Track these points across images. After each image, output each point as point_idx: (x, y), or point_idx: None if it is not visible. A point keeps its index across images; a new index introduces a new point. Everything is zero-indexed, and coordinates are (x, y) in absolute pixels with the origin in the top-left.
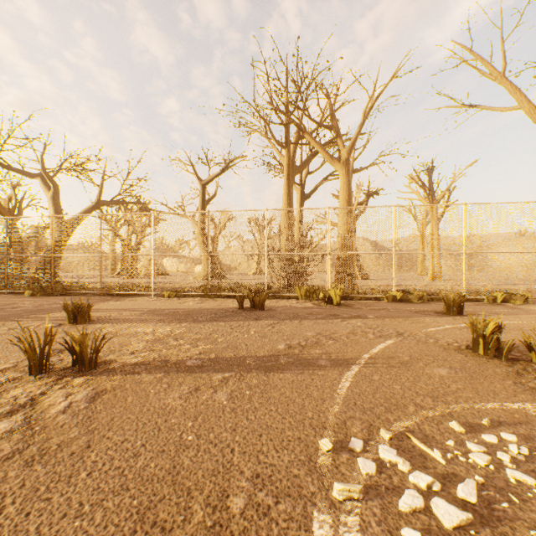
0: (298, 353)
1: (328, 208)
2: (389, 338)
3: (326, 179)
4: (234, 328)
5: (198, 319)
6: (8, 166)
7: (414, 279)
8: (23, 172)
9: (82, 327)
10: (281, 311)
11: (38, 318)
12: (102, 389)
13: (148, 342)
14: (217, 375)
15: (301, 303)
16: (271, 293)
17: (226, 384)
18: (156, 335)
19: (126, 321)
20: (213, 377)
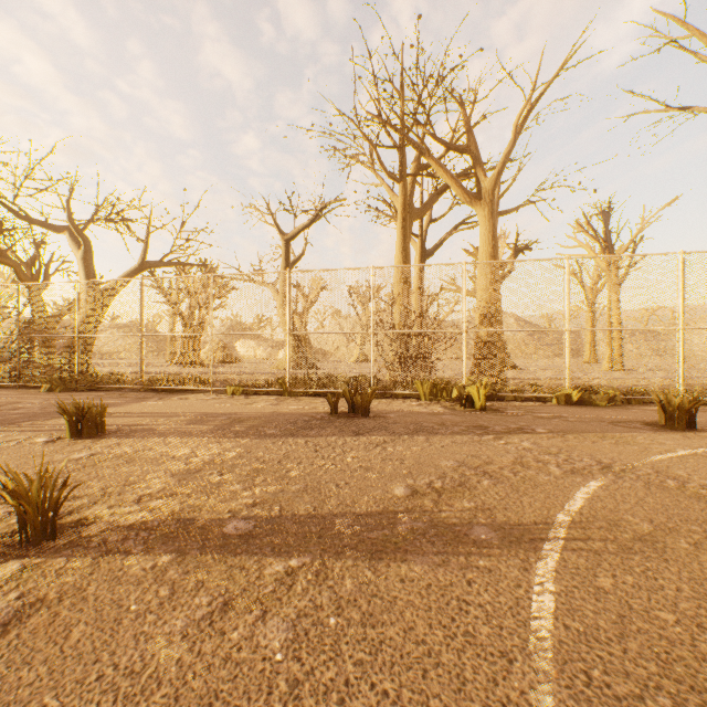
0: (431, 506)
1: (465, 263)
2: (590, 476)
3: (456, 229)
4: (319, 450)
5: (265, 432)
6: (27, 217)
7: (582, 369)
8: (47, 224)
9: (85, 445)
10: (396, 420)
11: (33, 427)
12: (36, 599)
13: (174, 475)
14: (275, 563)
15: (425, 406)
16: (380, 390)
17: (289, 593)
18: (192, 461)
19: (156, 433)
20: (265, 568)
